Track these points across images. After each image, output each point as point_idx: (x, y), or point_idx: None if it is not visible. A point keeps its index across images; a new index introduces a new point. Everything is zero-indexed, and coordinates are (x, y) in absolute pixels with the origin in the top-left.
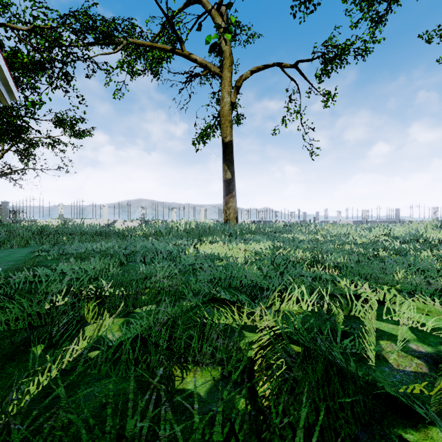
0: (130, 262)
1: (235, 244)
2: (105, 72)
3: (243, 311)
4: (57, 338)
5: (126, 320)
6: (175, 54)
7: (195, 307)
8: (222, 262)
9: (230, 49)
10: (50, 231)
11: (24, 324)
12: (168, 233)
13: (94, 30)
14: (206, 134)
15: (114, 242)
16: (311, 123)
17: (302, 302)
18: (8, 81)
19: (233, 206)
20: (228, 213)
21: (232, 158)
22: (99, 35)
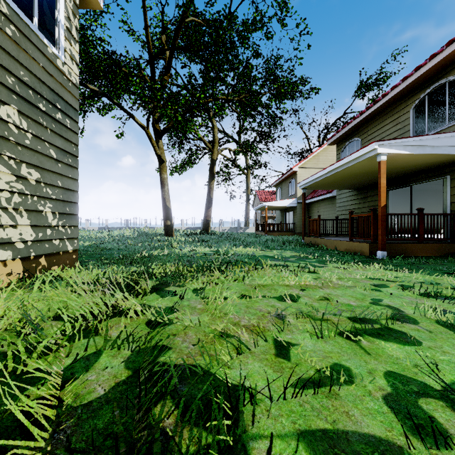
0: None
1: None
2: None
3: None
4: None
5: None
6: None
7: None
8: None
9: None
10: None
11: None
12: None
13: None
14: None
15: None
16: None
17: None
18: None
19: None
20: None
21: None
22: None
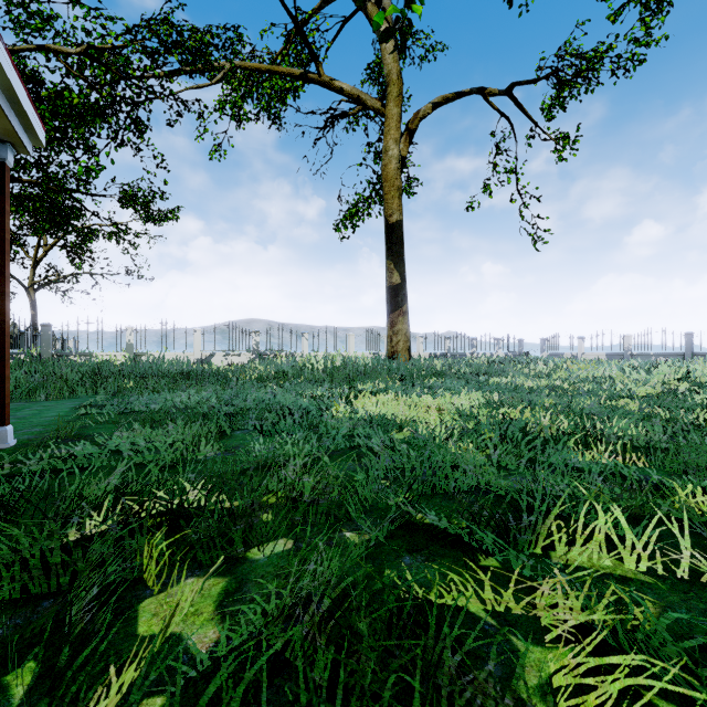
0: (236, 431)
1: (416, 397)
2: (197, 119)
3: (486, 564)
4: (62, 661)
5: (229, 585)
6: (308, 81)
7: (375, 549)
8: (401, 432)
9: (398, 68)
10: (112, 371)
11: (12, 589)
12: (298, 375)
13: (179, 48)
14: (356, 212)
15: (211, 390)
16: (535, 188)
17: (622, 549)
18: (24, 108)
19: (403, 330)
20: (395, 341)
21: (402, 250)
22: (187, 56)
